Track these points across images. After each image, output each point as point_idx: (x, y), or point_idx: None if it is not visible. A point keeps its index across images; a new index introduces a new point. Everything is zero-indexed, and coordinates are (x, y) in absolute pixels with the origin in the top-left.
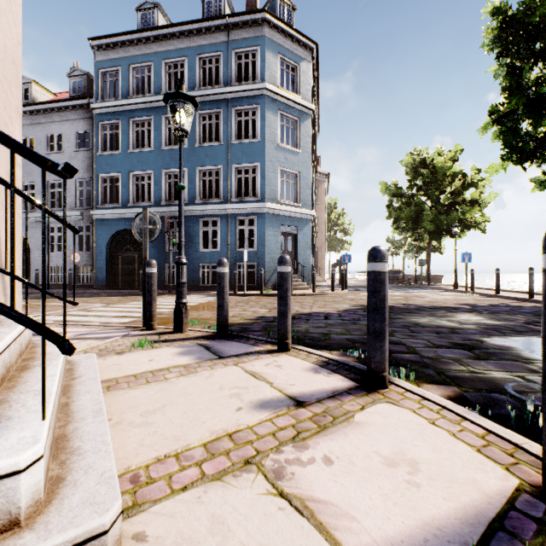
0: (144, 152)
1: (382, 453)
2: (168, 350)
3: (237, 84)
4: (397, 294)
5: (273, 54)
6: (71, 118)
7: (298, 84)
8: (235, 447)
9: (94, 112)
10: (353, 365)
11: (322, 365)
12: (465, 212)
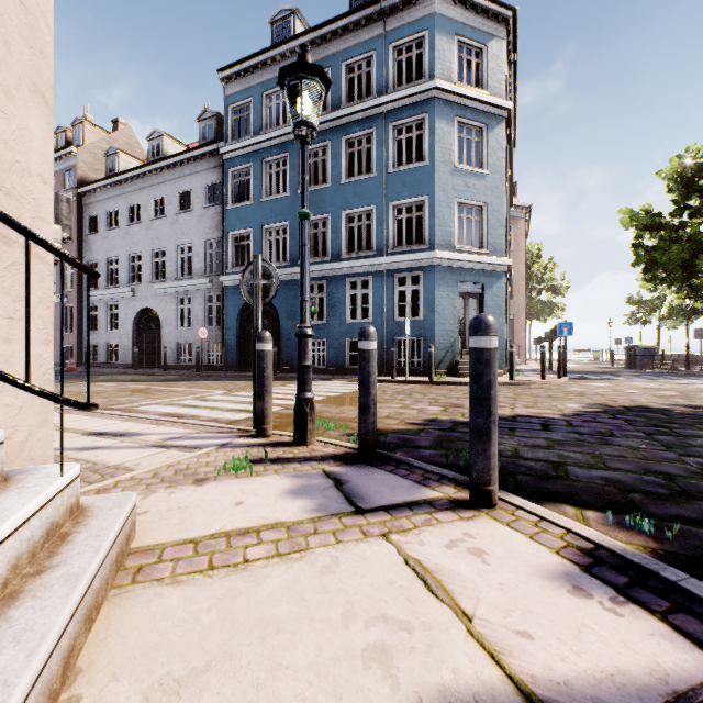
0: (279, 199)
1: None
2: (273, 481)
3: (396, 90)
4: (661, 387)
5: (447, 37)
6: (200, 169)
7: (484, 75)
8: None
9: (223, 157)
10: (676, 580)
11: (583, 564)
12: None
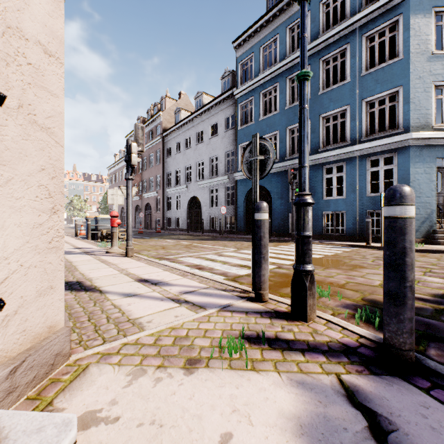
0: (271, 116)
1: None
2: (273, 389)
3: (368, 6)
4: None
5: None
6: (222, 108)
7: None
8: None
9: (235, 97)
10: None
11: None
12: None
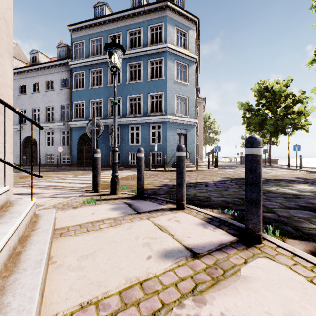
0: (98, 88)
1: (274, 315)
2: (105, 206)
3: (151, 46)
4: None
5: (172, 26)
6: (58, 71)
7: (187, 44)
8: (144, 297)
9: (70, 66)
10: (231, 222)
11: (208, 221)
12: (294, 119)
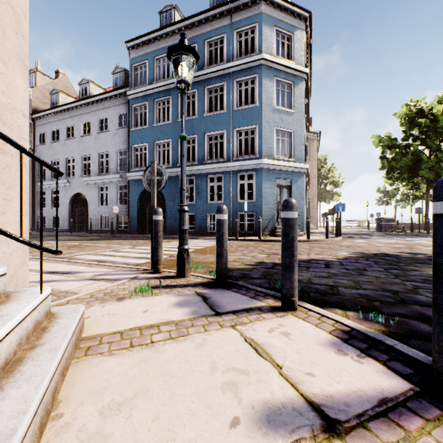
0: (164, 125)
1: None
2: (165, 298)
3: (238, 59)
4: (395, 242)
5: (269, 27)
6: (114, 104)
7: (292, 52)
8: None
9: (129, 97)
10: (392, 344)
11: (344, 338)
12: None
